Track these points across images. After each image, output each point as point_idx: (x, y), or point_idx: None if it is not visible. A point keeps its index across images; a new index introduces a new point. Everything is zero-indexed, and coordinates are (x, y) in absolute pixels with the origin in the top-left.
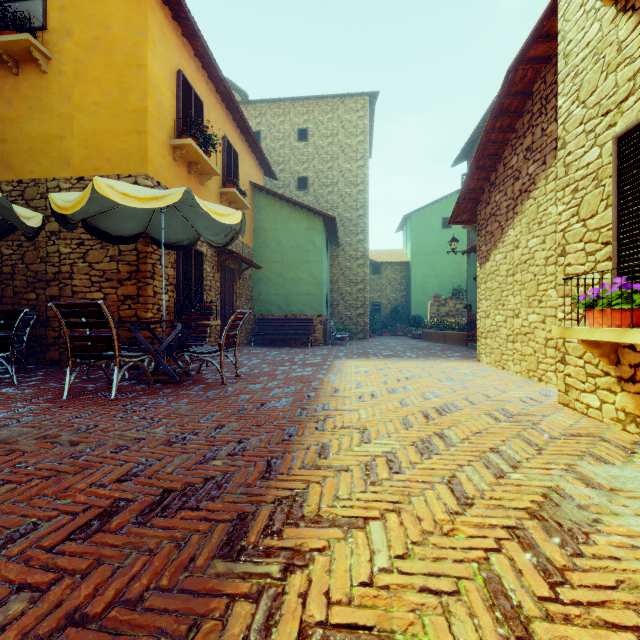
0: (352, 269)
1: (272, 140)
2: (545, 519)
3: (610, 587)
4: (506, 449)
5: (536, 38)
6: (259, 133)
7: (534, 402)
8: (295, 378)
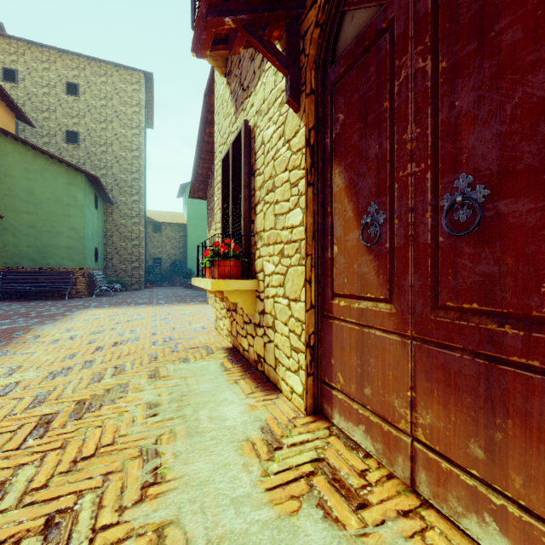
0: (127, 226)
1: (33, 84)
2: (85, 403)
3: (69, 432)
4: (128, 364)
5: (214, 79)
6: (15, 72)
7: (201, 330)
8: (0, 330)
